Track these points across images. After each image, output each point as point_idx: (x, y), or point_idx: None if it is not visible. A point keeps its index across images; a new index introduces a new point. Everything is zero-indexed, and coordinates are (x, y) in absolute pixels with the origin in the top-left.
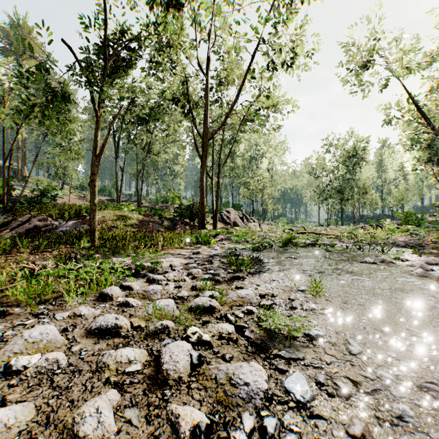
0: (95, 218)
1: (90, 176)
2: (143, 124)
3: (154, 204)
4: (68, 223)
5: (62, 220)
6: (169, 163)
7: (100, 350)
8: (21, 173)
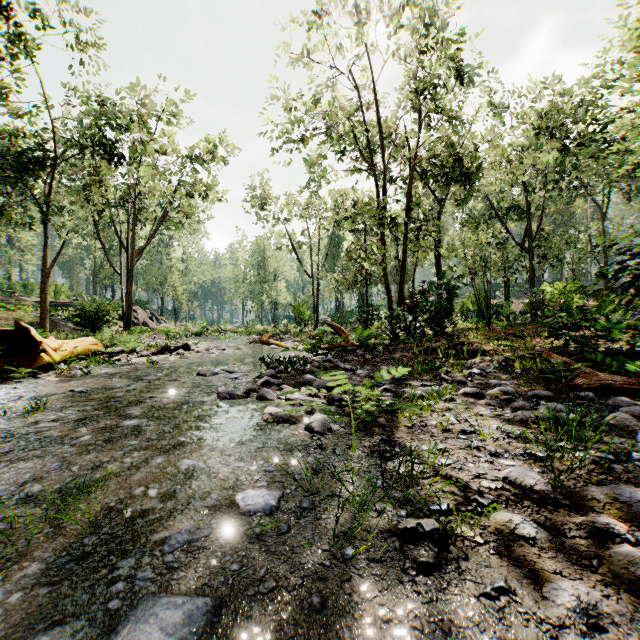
0: (47, 318)
1: (41, 285)
2: None
3: None
4: None
5: None
6: None
7: (156, 347)
8: None
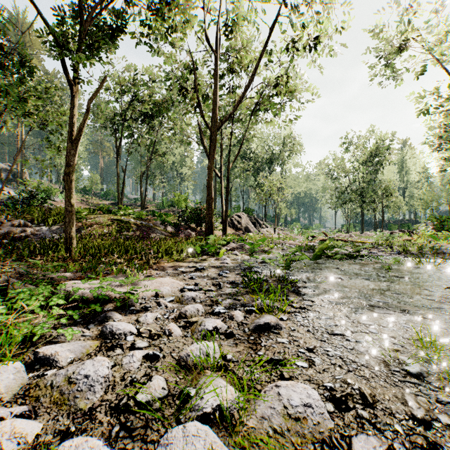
0: (72, 222)
1: (65, 168)
2: (147, 121)
3: (160, 208)
4: (52, 228)
5: (45, 225)
6: (176, 165)
7: None
8: (21, 176)
